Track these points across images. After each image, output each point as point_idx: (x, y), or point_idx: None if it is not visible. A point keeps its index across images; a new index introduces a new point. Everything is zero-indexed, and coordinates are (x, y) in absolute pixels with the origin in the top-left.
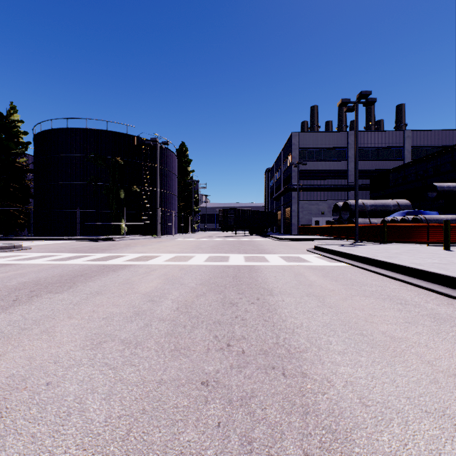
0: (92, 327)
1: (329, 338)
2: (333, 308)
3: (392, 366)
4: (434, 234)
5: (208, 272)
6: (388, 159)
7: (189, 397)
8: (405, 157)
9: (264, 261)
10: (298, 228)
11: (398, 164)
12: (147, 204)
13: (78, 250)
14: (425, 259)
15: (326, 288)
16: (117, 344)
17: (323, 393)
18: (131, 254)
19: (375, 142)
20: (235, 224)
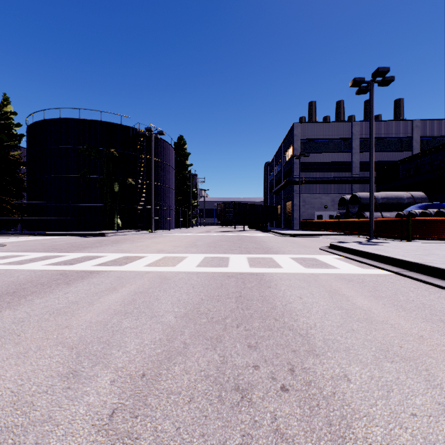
0: None
1: None
2: None
3: None
4: None
5: (199, 287)
6: (395, 151)
7: None
8: (413, 148)
9: (275, 265)
10: (300, 222)
11: (406, 155)
12: (143, 197)
13: (55, 248)
14: None
15: (403, 329)
16: None
17: None
18: (112, 253)
19: (381, 132)
20: (234, 219)
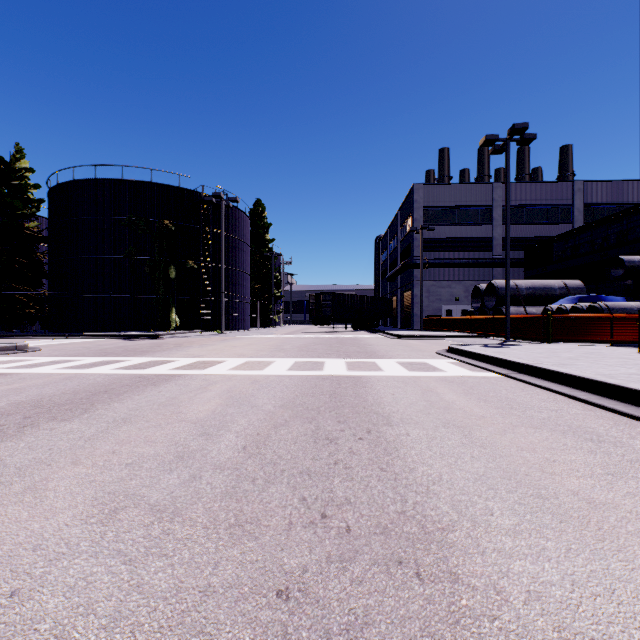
0: (107, 481)
1: (488, 503)
2: (486, 448)
3: (602, 560)
4: (622, 329)
5: (293, 387)
6: (551, 223)
7: (255, 626)
8: (575, 220)
9: (376, 369)
10: (422, 320)
11: (565, 229)
12: (208, 286)
13: (107, 352)
14: (615, 368)
15: (472, 413)
16: (142, 513)
17: (490, 618)
18: (182, 358)
19: (531, 197)
20: (332, 315)
